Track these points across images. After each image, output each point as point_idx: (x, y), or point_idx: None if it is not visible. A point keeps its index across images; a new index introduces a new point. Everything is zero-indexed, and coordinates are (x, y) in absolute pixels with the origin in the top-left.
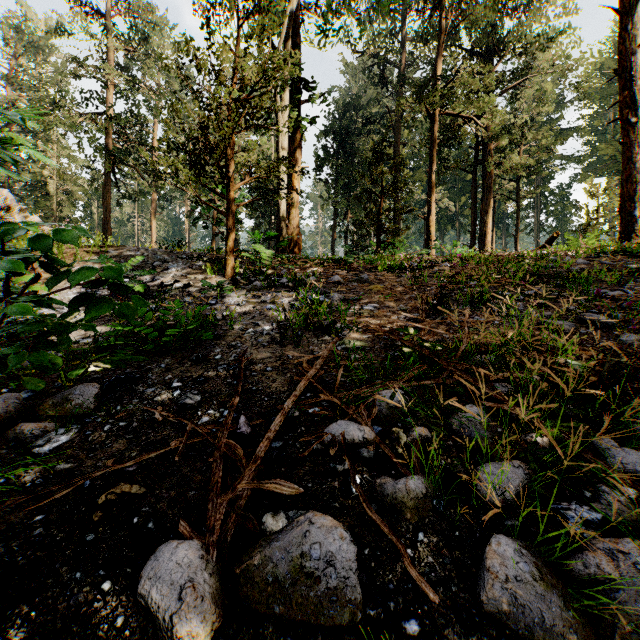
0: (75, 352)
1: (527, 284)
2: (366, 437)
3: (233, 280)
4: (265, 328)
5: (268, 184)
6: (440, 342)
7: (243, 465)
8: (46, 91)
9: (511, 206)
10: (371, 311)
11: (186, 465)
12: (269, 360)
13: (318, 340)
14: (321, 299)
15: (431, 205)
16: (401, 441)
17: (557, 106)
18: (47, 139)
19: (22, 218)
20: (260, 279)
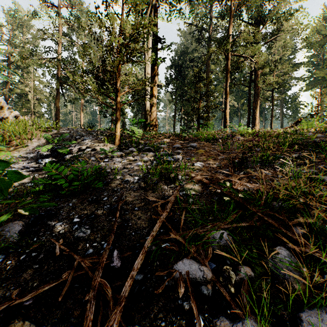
0: (22, 192)
1: (292, 150)
2: (205, 277)
3: (119, 146)
4: (135, 178)
5: (139, 93)
6: (247, 191)
7: (110, 307)
8: (27, 47)
9: (268, 104)
10: (199, 167)
11: (70, 297)
12: (137, 201)
13: (167, 187)
14: (169, 159)
15: (227, 104)
16: (232, 280)
17: (292, 51)
18: (28, 72)
19: (9, 112)
20: (134, 146)
